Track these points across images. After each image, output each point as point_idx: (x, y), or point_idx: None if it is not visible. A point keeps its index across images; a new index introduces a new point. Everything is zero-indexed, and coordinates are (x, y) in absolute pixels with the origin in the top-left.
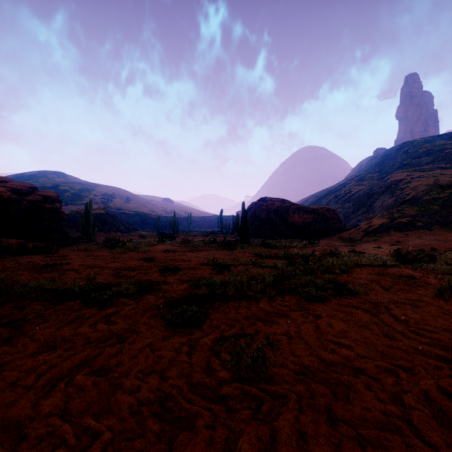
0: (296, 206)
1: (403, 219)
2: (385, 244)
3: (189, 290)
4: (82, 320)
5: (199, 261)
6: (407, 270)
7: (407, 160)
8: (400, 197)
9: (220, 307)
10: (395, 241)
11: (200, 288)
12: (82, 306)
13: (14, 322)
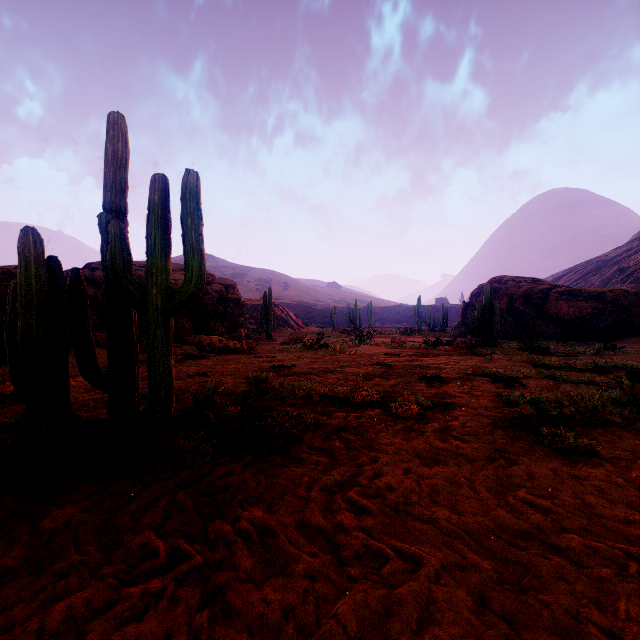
0: (561, 289)
1: None
2: None
3: (504, 408)
4: (419, 433)
5: (457, 370)
6: None
7: None
8: None
9: (590, 434)
10: None
11: (516, 406)
12: (388, 417)
13: (341, 428)
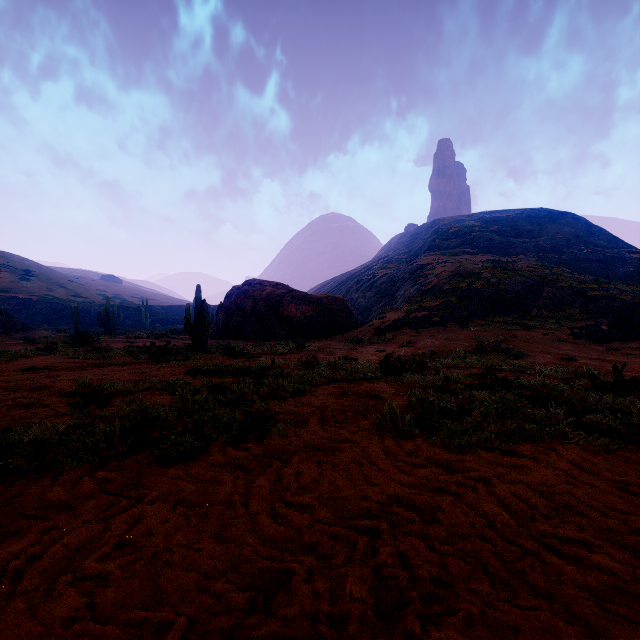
0: (293, 294)
1: (420, 313)
2: (395, 345)
3: None
4: None
5: (66, 389)
6: (383, 385)
7: (436, 241)
8: (423, 285)
9: None
10: (407, 341)
11: None
12: None
13: None
